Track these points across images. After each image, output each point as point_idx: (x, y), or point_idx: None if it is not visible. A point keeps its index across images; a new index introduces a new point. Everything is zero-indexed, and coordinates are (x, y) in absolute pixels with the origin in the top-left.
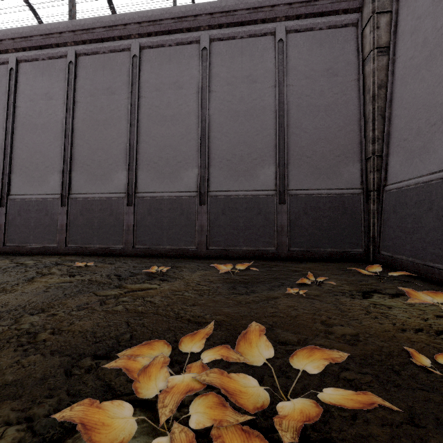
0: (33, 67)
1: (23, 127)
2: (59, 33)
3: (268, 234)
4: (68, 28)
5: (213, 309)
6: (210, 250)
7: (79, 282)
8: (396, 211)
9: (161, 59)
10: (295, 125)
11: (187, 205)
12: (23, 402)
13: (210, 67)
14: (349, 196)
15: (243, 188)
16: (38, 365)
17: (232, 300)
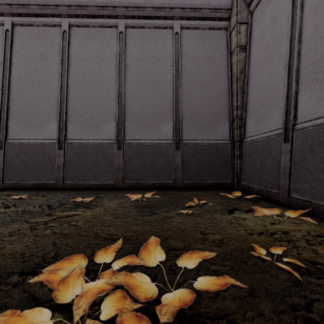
0: None
1: None
2: None
3: (168, 171)
4: (5, 1)
5: (124, 228)
6: (126, 183)
7: (13, 213)
8: (250, 155)
9: (87, 36)
10: (186, 94)
11: (107, 149)
12: None
13: (126, 47)
14: (222, 145)
15: (150, 138)
16: None
17: (140, 220)
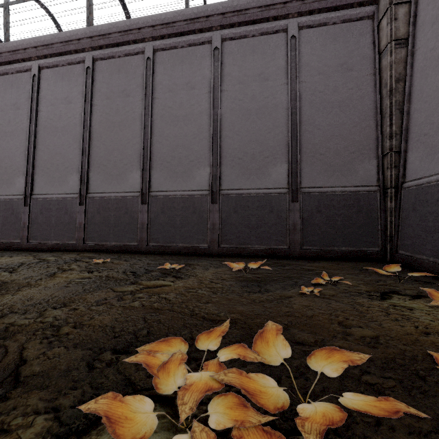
0: (54, 73)
1: (45, 130)
2: (78, 40)
3: (280, 233)
4: (86, 34)
5: (227, 307)
6: (222, 248)
7: (97, 278)
8: (416, 209)
9: (174, 60)
10: (308, 122)
11: (199, 203)
12: (50, 392)
13: (222, 67)
14: (365, 193)
15: (255, 186)
16: (62, 357)
17: (246, 298)
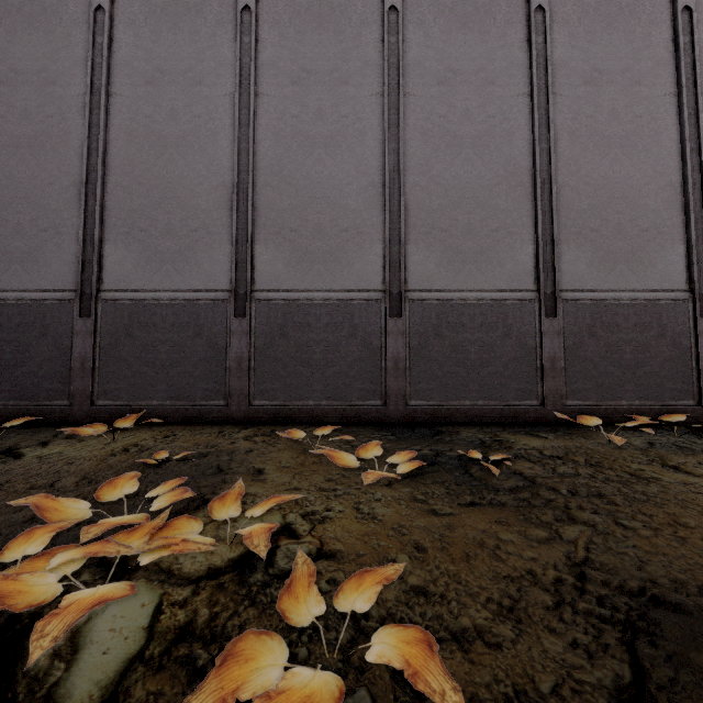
0: None
1: None
2: None
3: None
4: None
5: None
6: None
7: None
8: None
9: None
10: None
11: None
12: None
13: None
14: None
15: None
16: None
17: None
